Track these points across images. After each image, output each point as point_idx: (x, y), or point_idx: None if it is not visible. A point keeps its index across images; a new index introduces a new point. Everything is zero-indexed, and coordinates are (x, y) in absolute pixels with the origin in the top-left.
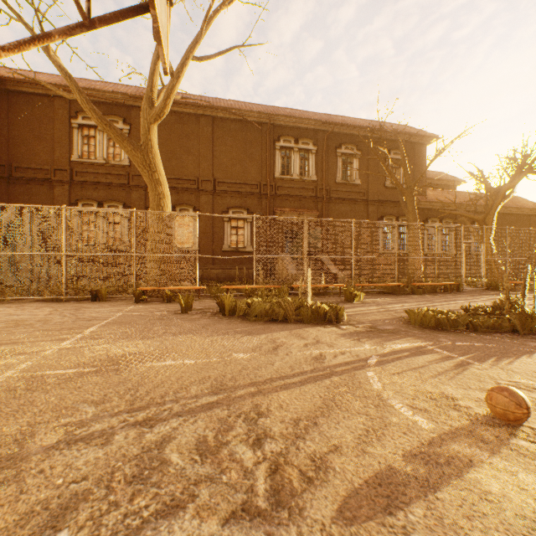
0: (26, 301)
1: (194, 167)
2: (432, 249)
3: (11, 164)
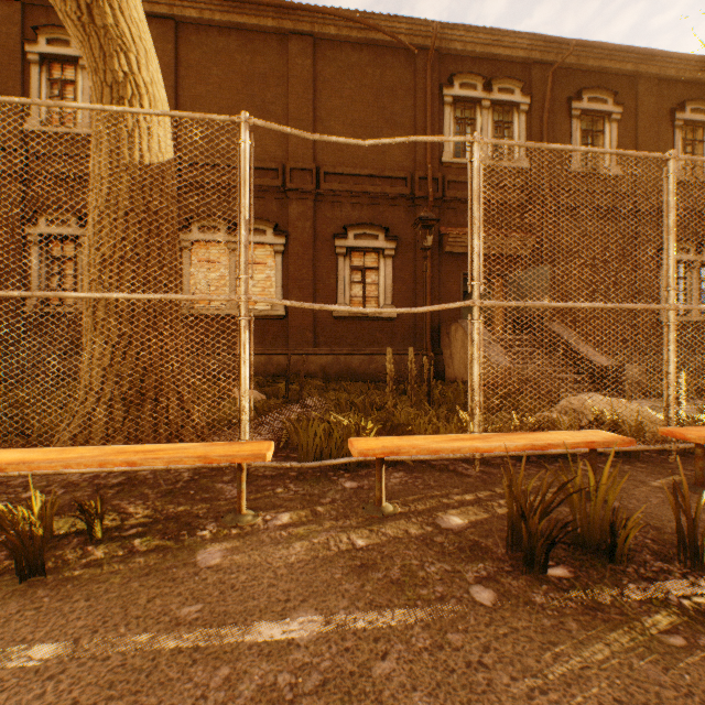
0: None
1: (276, 144)
2: None
3: None
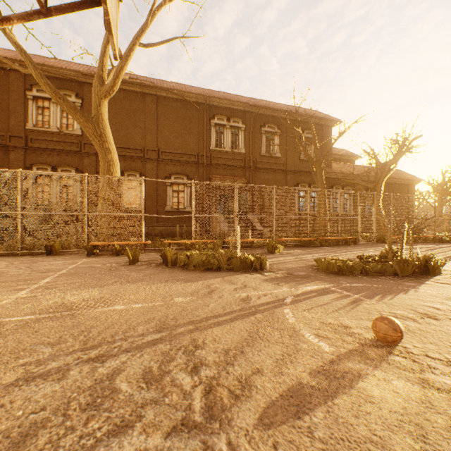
0: None
1: (141, 139)
2: (336, 210)
3: None
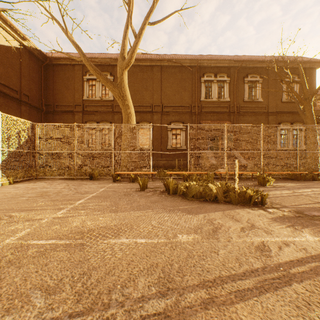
0: (56, 178)
1: (150, 98)
2: None
3: (54, 104)
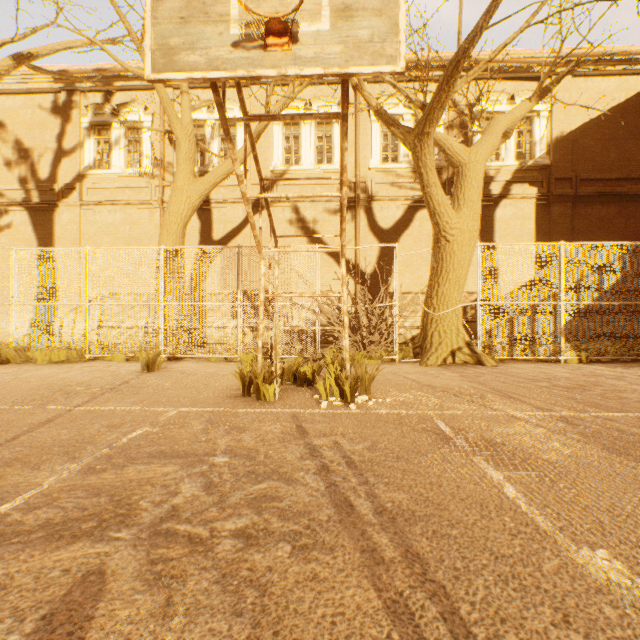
0: None
1: None
2: None
3: None
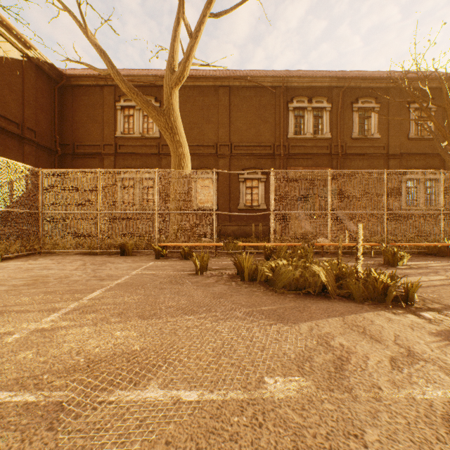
0: (71, 253)
1: (213, 134)
2: None
3: (74, 143)
